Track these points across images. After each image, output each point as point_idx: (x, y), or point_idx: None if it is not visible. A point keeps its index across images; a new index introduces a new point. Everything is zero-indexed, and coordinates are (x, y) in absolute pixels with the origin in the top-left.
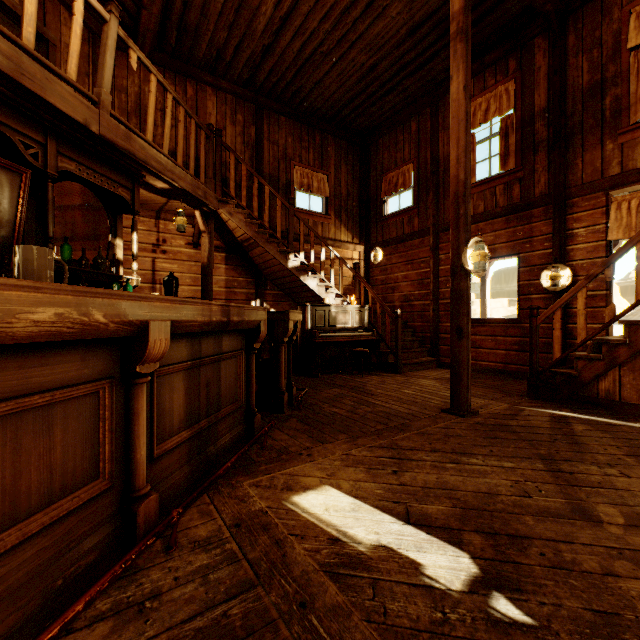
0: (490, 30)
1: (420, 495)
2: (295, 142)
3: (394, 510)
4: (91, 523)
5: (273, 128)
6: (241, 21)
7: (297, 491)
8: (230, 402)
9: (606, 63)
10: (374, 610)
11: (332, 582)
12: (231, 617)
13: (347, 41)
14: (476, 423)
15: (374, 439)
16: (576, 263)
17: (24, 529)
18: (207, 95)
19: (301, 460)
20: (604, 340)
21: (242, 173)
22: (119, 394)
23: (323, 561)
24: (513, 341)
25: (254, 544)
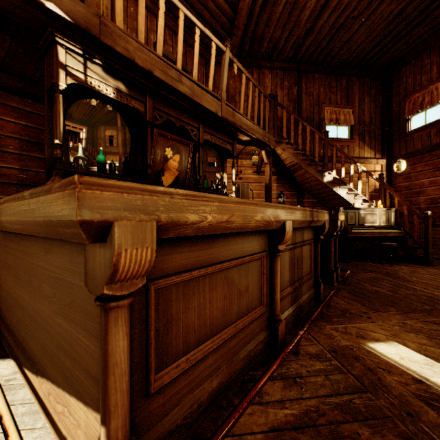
0: None
1: None
2: (325, 90)
3: None
4: (259, 328)
5: (309, 84)
6: (291, 19)
7: (369, 340)
8: (306, 273)
9: None
10: None
11: (429, 408)
12: (356, 404)
13: (376, 0)
14: None
15: (425, 316)
16: None
17: (243, 322)
18: (265, 75)
19: (363, 320)
20: None
21: (291, 121)
22: (267, 261)
23: (414, 392)
24: None
25: (352, 366)
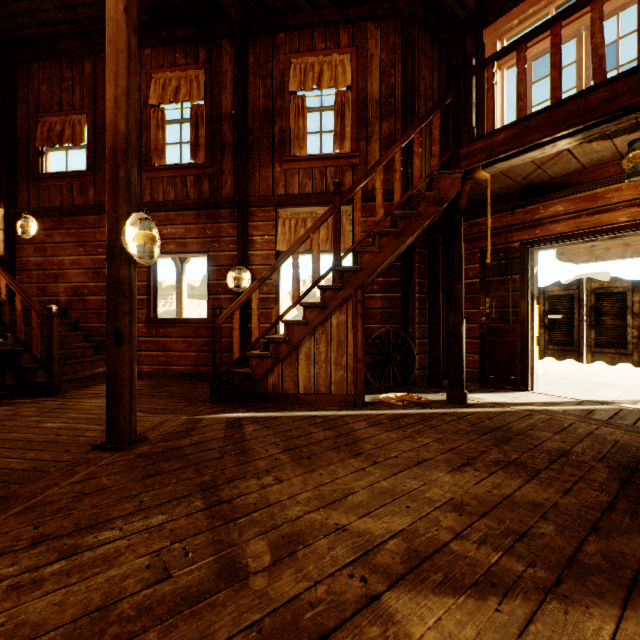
0: None
1: None
2: None
3: None
4: None
5: None
6: None
7: None
8: None
9: (276, 95)
10: None
11: None
12: None
13: None
14: (138, 456)
15: None
16: (255, 268)
17: None
18: None
19: None
20: (272, 338)
21: None
22: None
23: None
24: (204, 342)
25: None
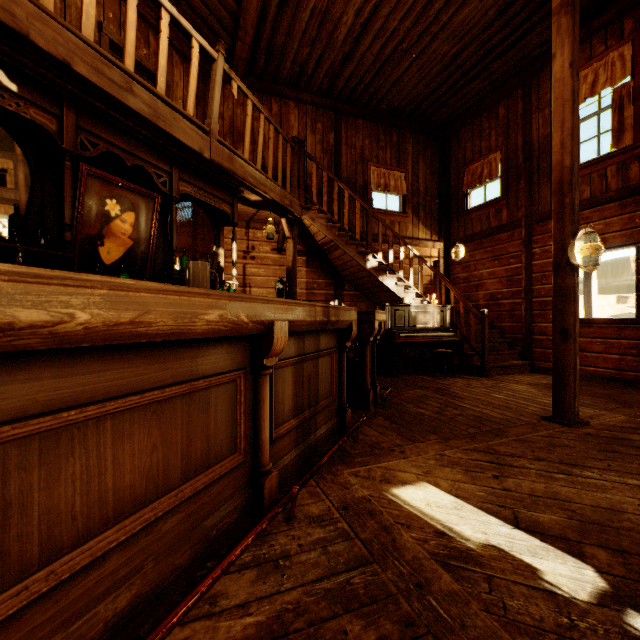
0: None
1: (527, 502)
2: (372, 143)
3: (500, 513)
4: (232, 489)
5: (350, 132)
6: (323, 35)
7: (395, 484)
8: (325, 396)
9: None
10: (492, 603)
11: (444, 571)
12: (354, 585)
13: (428, 34)
14: (586, 434)
15: (467, 442)
16: None
17: (194, 485)
18: (290, 109)
19: (394, 456)
20: None
21: (323, 179)
22: (249, 383)
23: (432, 551)
24: (630, 344)
25: (363, 526)
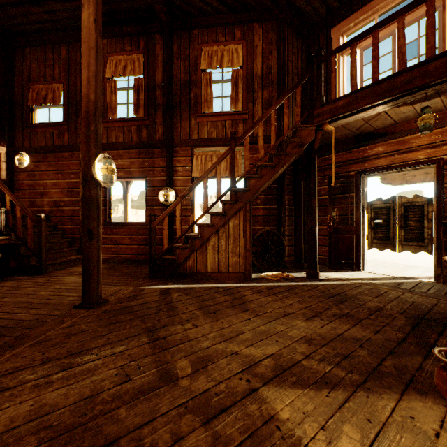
0: (126, 7)
1: None
2: None
3: None
4: None
5: None
6: None
7: None
8: None
9: (192, 72)
10: None
11: None
12: None
13: None
14: (103, 312)
15: None
16: (178, 188)
17: None
18: None
19: None
20: (189, 236)
21: None
22: None
23: None
24: (143, 238)
25: None
